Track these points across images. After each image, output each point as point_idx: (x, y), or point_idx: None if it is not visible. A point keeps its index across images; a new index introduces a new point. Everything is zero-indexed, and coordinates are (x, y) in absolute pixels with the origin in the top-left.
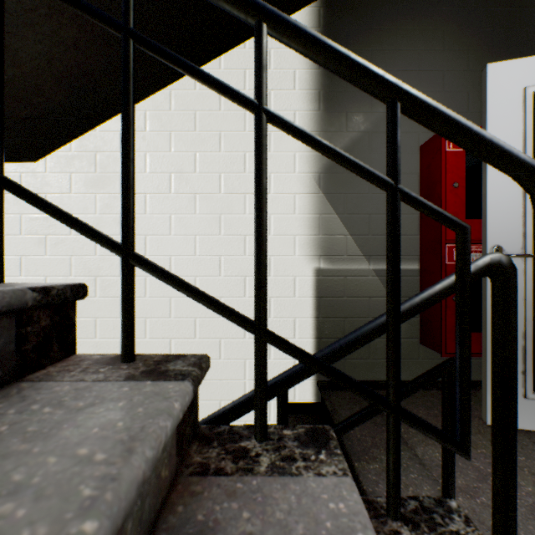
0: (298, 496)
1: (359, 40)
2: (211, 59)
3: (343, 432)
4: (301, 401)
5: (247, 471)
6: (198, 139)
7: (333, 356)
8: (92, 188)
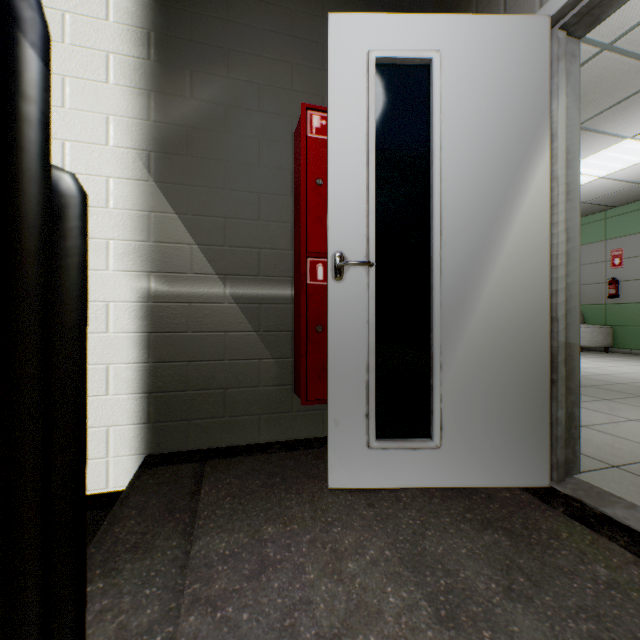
0: None
1: None
2: None
3: None
4: (119, 488)
5: None
6: None
7: None
8: None
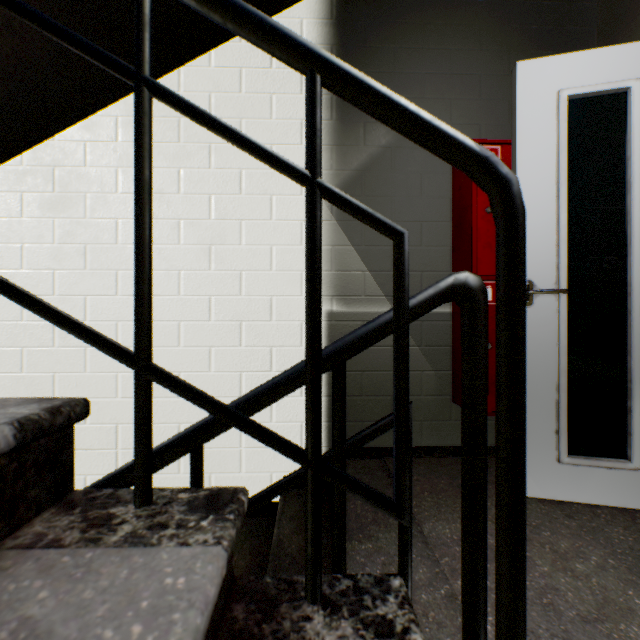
0: (134, 570)
1: (379, 36)
2: (199, 54)
3: (272, 497)
4: None
5: (92, 541)
6: (183, 152)
7: (256, 401)
8: (49, 211)
